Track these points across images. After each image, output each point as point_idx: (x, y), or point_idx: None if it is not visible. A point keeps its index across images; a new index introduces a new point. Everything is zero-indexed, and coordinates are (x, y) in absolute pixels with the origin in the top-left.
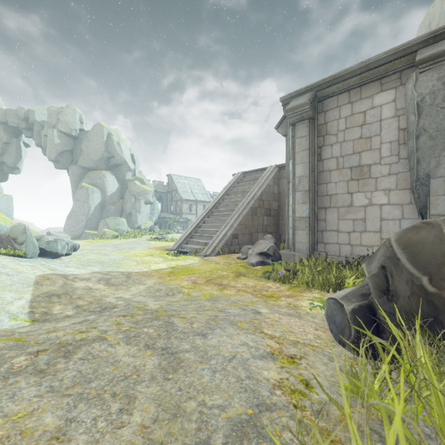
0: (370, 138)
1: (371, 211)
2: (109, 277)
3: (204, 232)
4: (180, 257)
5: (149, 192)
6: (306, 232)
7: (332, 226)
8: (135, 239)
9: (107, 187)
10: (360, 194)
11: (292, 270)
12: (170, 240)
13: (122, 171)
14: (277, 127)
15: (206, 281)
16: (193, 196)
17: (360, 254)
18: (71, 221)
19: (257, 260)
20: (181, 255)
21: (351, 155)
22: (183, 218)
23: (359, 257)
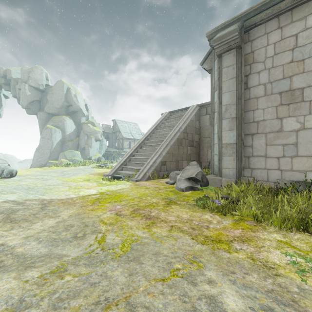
0: (302, 61)
1: (304, 135)
2: (19, 207)
3: (136, 160)
4: (113, 182)
5: (98, 132)
6: (233, 158)
7: (259, 151)
8: (83, 167)
9: (66, 128)
10: (291, 118)
11: (230, 198)
12: (110, 167)
13: (78, 116)
14: (202, 63)
15: (133, 211)
16: (132, 135)
17: (291, 179)
18: (38, 153)
19: (186, 185)
20: (115, 180)
21: (281, 80)
22: (124, 152)
23: (290, 182)
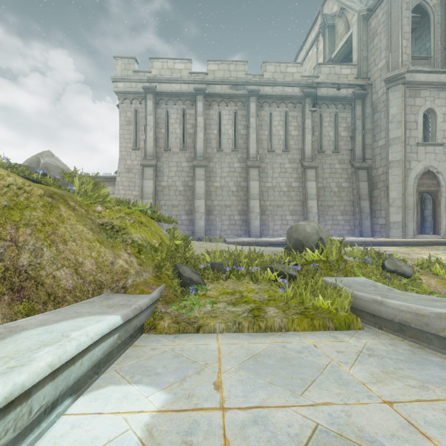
0: None
1: None
2: None
3: None
4: None
5: None
6: None
7: None
8: None
9: None
10: None
11: None
12: None
13: None
14: None
15: None
16: None
17: None
18: None
19: None
20: None
21: None
22: None
23: None
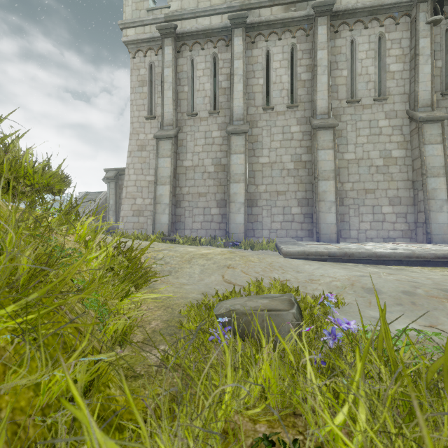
0: None
1: None
2: None
3: None
4: None
5: None
6: None
7: None
8: None
9: None
10: None
11: None
12: None
13: None
14: (103, 179)
15: None
16: None
17: None
18: None
19: None
20: None
21: None
22: None
23: None
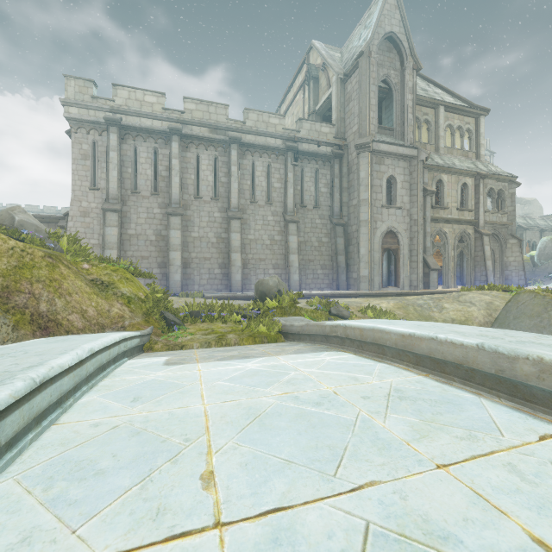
0: None
1: None
2: None
3: None
4: None
5: None
6: None
7: None
8: None
9: None
10: None
11: None
12: None
13: None
14: None
15: None
16: None
17: None
18: None
19: None
20: None
21: None
22: None
23: None
